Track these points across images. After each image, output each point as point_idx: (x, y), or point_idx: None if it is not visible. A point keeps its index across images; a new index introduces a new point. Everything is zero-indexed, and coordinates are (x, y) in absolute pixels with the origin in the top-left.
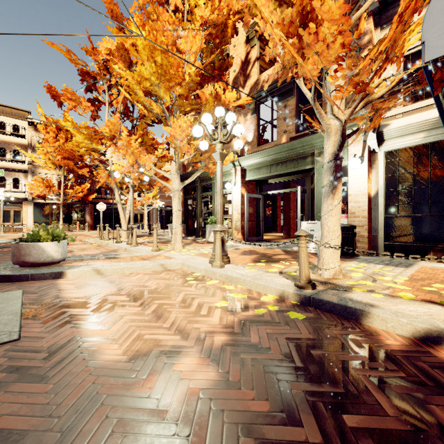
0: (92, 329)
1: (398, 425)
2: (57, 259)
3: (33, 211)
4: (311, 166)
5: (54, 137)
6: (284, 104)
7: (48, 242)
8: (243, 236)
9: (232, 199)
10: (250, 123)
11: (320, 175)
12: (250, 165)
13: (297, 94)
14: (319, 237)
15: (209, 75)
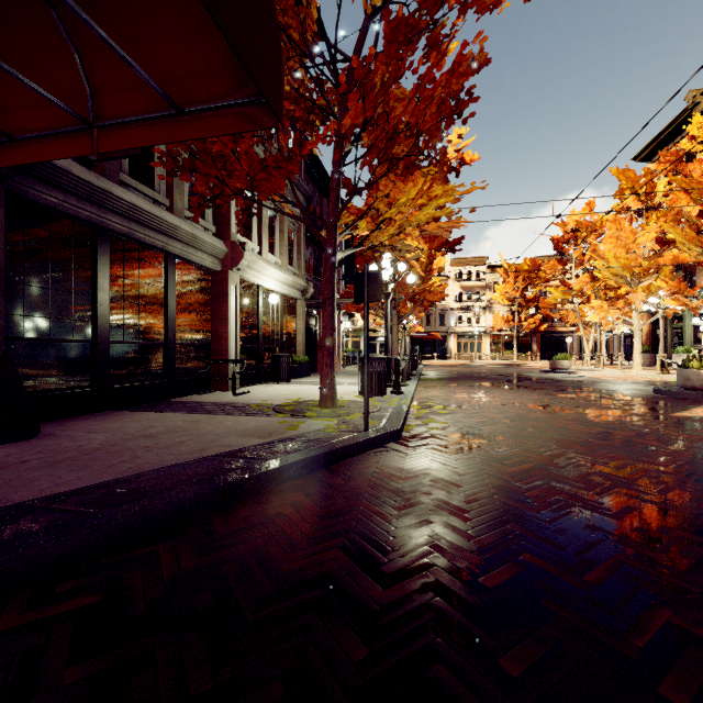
0: (602, 378)
1: (668, 384)
2: (568, 368)
3: (489, 342)
4: None
5: (514, 279)
6: None
7: (565, 360)
8: None
9: None
10: None
11: None
12: None
13: None
14: None
15: (668, 240)
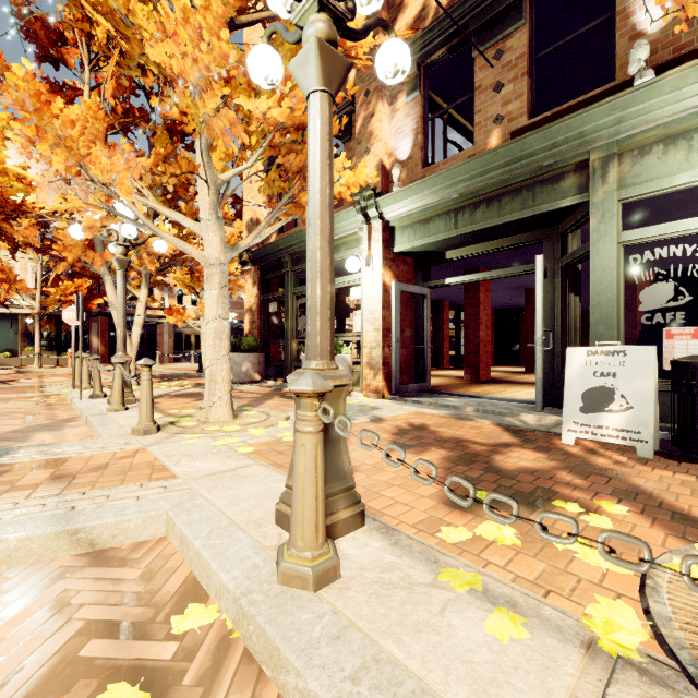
0: None
1: None
2: None
3: None
4: (577, 200)
5: None
6: (494, 50)
7: None
8: (387, 383)
9: (362, 297)
10: (405, 117)
11: (609, 218)
12: (405, 215)
13: (531, 16)
14: (638, 397)
15: None
